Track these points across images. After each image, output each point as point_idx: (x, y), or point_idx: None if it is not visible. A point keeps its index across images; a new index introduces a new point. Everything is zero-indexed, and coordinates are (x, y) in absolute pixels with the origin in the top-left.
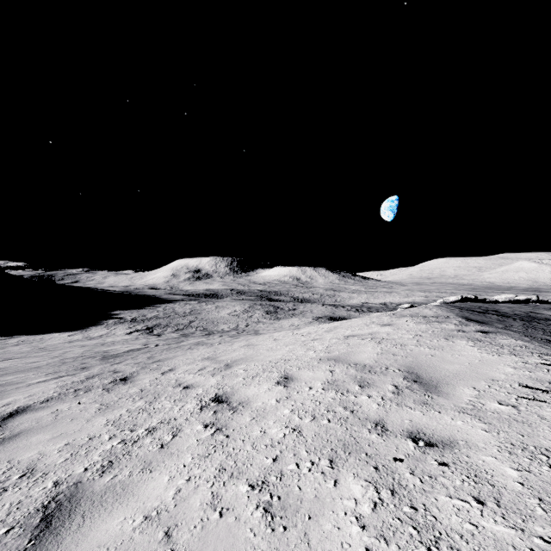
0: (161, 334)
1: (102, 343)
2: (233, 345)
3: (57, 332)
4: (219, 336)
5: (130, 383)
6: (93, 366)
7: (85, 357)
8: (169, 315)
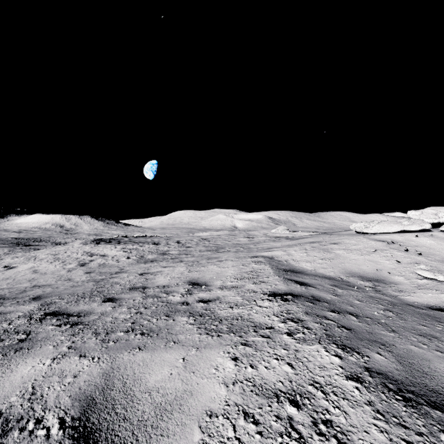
0: None
1: None
2: None
3: None
4: None
5: None
6: None
7: None
8: None
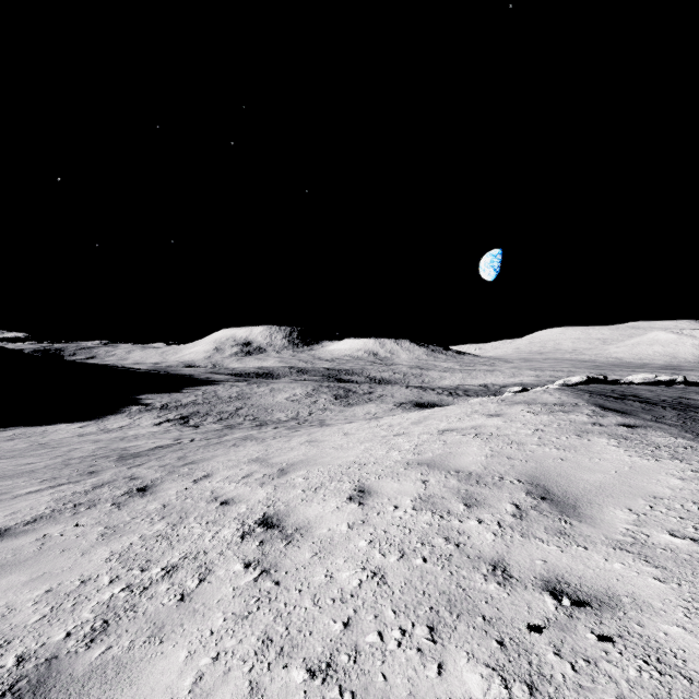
0: (199, 425)
1: (121, 437)
2: (291, 441)
3: (64, 423)
4: (273, 427)
5: (150, 495)
6: (105, 469)
7: (97, 457)
8: (210, 400)
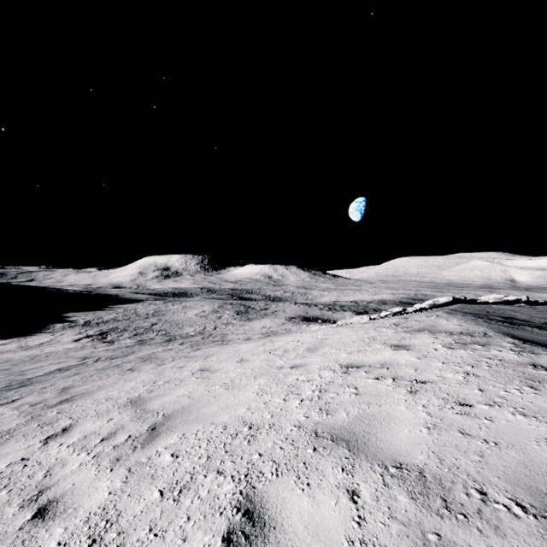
0: (115, 340)
1: (34, 355)
2: (185, 368)
3: None
4: (180, 343)
5: None
6: None
7: None
8: (129, 317)
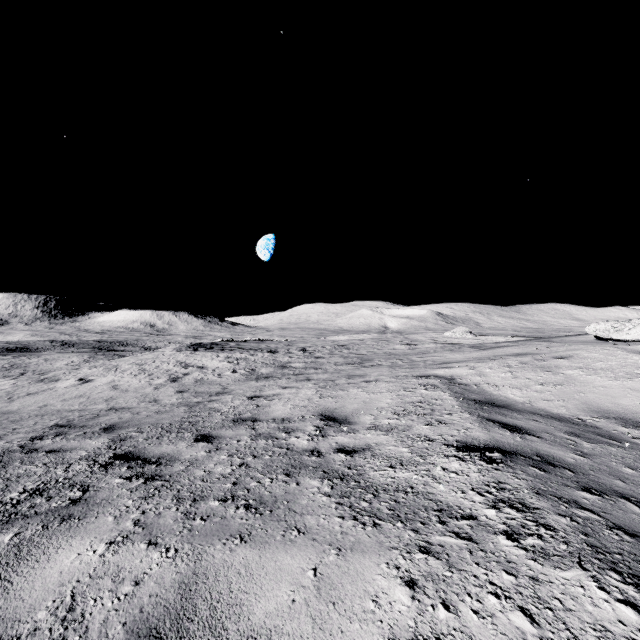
0: None
1: None
2: None
3: None
4: None
5: None
6: None
7: None
8: None
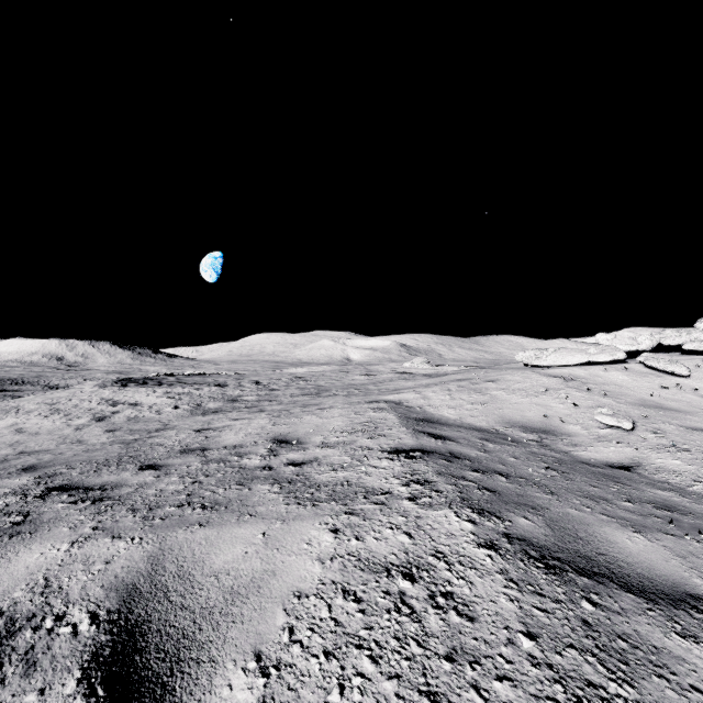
0: None
1: None
2: None
3: None
4: None
5: None
6: None
7: None
8: None
